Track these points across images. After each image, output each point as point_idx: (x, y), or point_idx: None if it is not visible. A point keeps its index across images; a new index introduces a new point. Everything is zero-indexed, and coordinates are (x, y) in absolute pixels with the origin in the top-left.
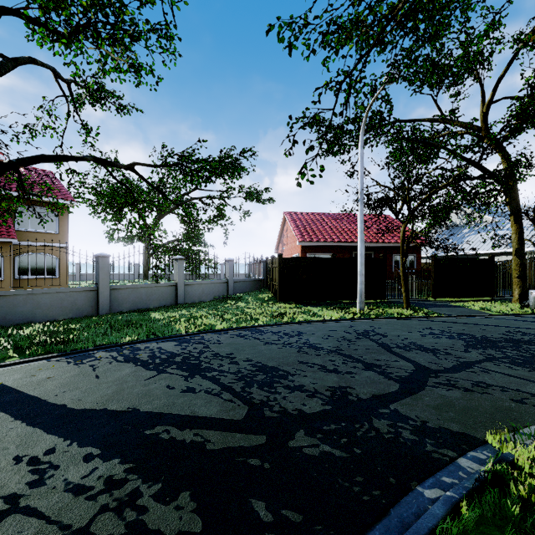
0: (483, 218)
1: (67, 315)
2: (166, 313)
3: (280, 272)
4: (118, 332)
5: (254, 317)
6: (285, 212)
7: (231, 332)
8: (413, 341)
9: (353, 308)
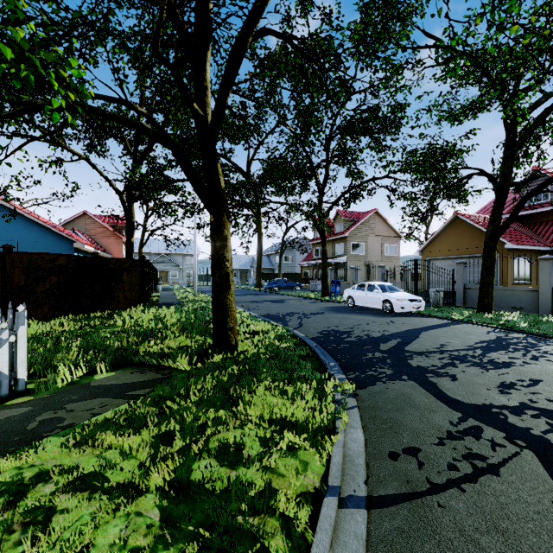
0: None
1: None
2: None
3: None
4: None
5: None
6: None
7: None
8: None
9: None
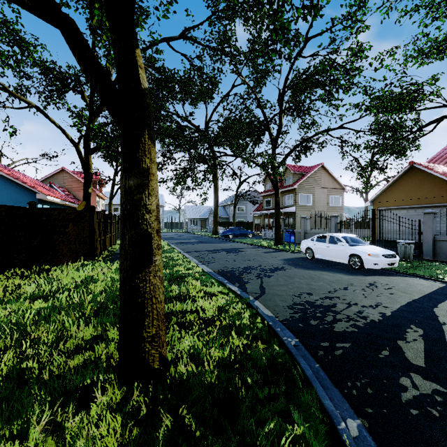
0: None
1: None
2: None
3: None
4: None
5: None
6: None
7: None
8: None
9: None
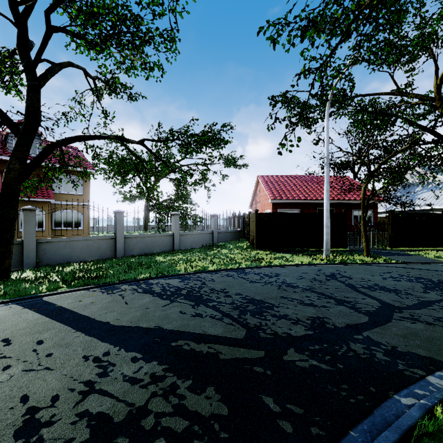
0: (437, 178)
1: (94, 257)
2: (168, 257)
3: (256, 225)
4: (134, 270)
5: (238, 261)
6: (258, 175)
7: (220, 272)
8: (376, 283)
9: (319, 255)
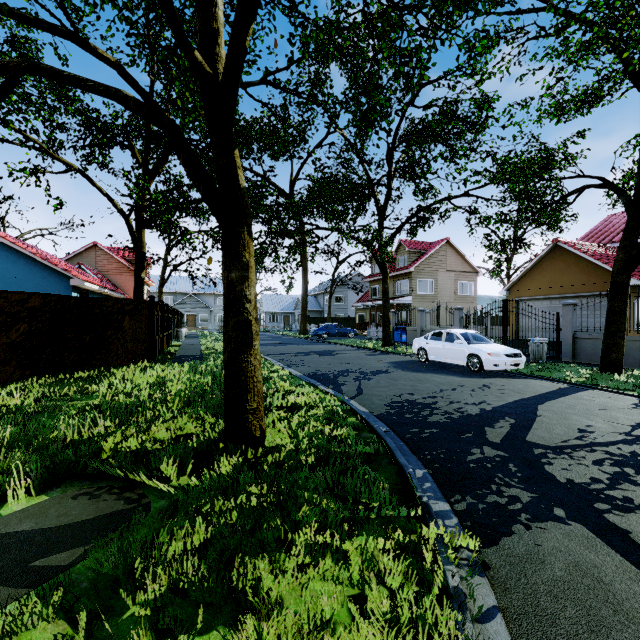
0: None
1: None
2: None
3: None
4: None
5: None
6: None
7: None
8: None
9: None
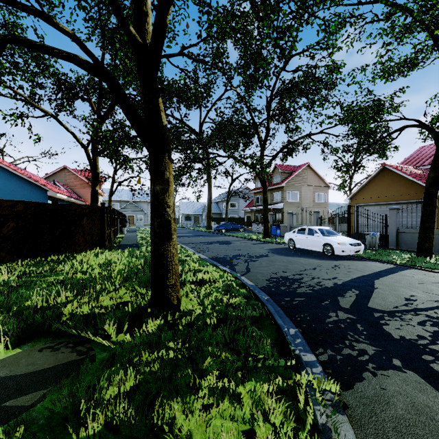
0: None
1: None
2: None
3: None
4: None
5: None
6: None
7: None
8: None
9: None
